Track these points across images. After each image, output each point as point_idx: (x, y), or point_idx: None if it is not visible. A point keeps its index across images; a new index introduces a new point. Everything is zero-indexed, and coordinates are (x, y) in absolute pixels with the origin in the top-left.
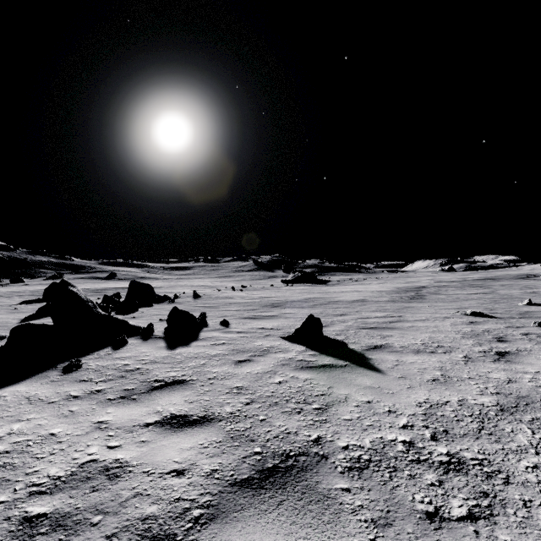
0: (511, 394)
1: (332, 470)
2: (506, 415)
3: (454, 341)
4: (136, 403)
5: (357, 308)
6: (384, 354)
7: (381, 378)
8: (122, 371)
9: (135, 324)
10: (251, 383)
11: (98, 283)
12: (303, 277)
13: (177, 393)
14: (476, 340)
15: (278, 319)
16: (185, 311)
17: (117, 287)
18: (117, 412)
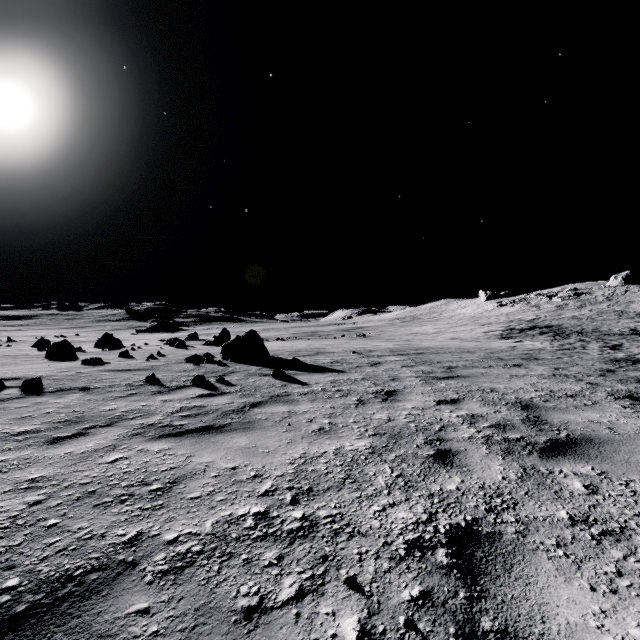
0: None
1: None
2: None
3: None
4: None
5: None
6: None
7: None
8: None
9: None
10: None
11: None
12: (159, 327)
13: None
14: None
15: None
16: None
17: None
18: None
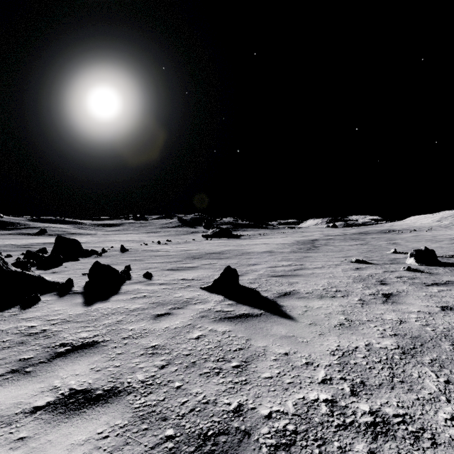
0: (406, 335)
1: (256, 452)
2: (409, 358)
3: (348, 286)
4: (29, 378)
5: (266, 259)
6: (293, 301)
7: (294, 325)
8: (24, 335)
9: (53, 279)
10: (168, 340)
11: (26, 239)
12: (221, 232)
13: (84, 359)
14: (364, 284)
15: (198, 270)
16: (107, 265)
17: (45, 243)
18: (0, 393)
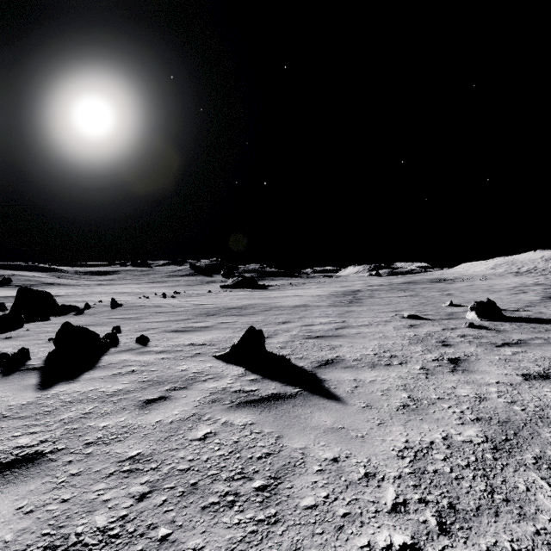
0: (492, 418)
1: None
2: (505, 457)
3: (404, 349)
4: None
5: (300, 314)
6: (338, 372)
7: (343, 410)
8: None
9: None
10: (158, 444)
11: None
12: (244, 282)
13: (10, 490)
14: (423, 345)
15: (213, 331)
16: (82, 327)
17: (7, 296)
18: None
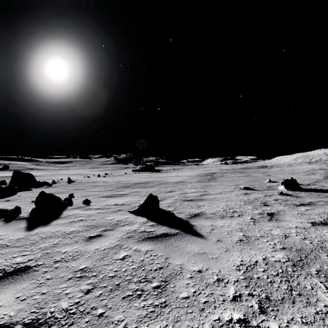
0: (292, 248)
1: None
2: (299, 270)
3: (241, 207)
4: None
5: (179, 187)
6: (202, 221)
7: (204, 243)
8: None
9: (3, 207)
10: (97, 262)
11: None
12: (146, 168)
13: (12, 287)
14: (252, 205)
15: (128, 197)
16: (51, 194)
17: (6, 176)
18: None
